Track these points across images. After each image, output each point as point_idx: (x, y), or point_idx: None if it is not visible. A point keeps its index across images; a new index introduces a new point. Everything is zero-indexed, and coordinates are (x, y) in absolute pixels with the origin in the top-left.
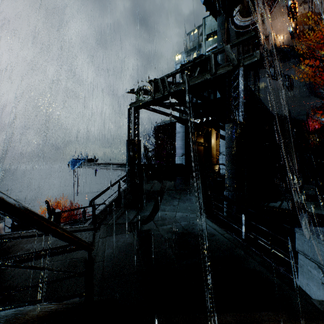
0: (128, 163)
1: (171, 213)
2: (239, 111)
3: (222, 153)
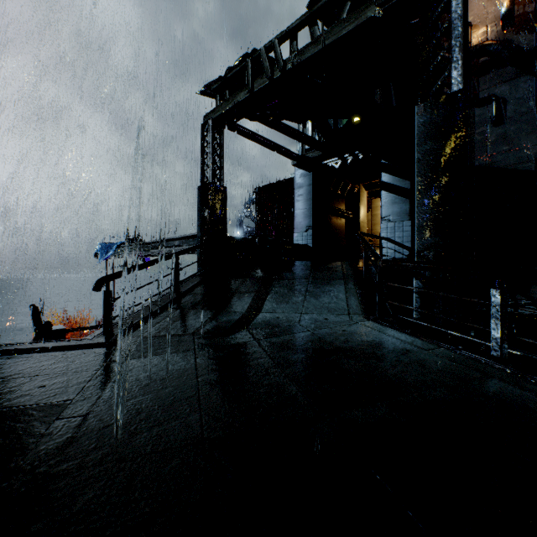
0: (201, 233)
1: (290, 316)
2: (451, 69)
3: (386, 217)
